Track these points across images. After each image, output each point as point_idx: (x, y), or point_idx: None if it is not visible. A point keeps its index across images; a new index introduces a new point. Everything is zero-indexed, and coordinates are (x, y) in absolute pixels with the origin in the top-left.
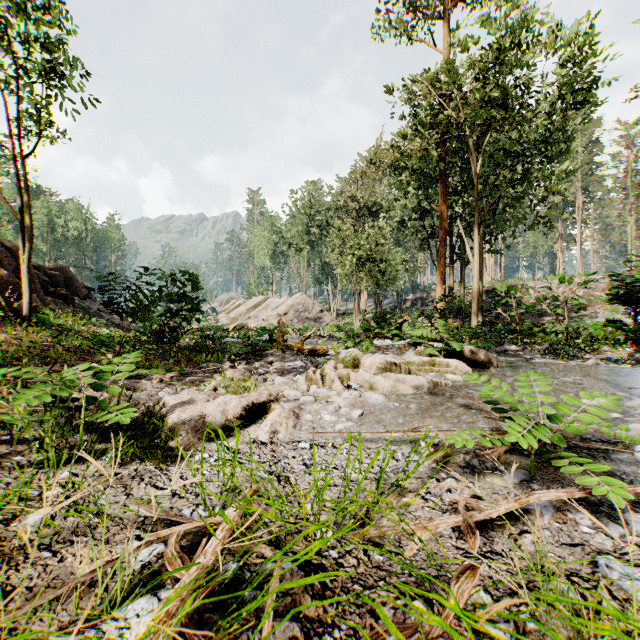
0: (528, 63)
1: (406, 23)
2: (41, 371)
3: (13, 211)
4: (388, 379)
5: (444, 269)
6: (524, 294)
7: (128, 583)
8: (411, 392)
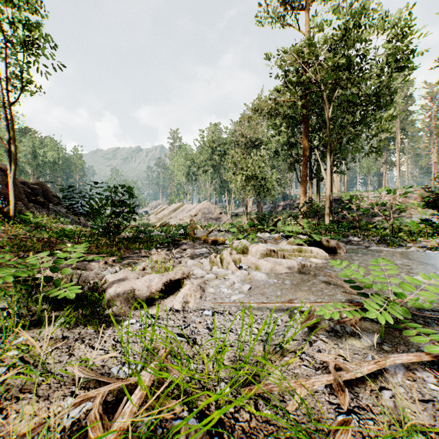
0: (365, 39)
1: (279, 13)
2: (9, 258)
3: (3, 142)
4: (269, 262)
5: (306, 184)
6: (362, 201)
7: (59, 438)
8: (285, 271)
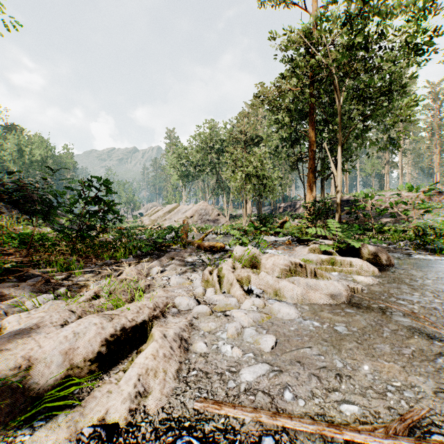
0: (389, 7)
1: None
2: None
3: None
4: (297, 285)
5: (312, 182)
6: (378, 200)
7: None
8: (326, 302)
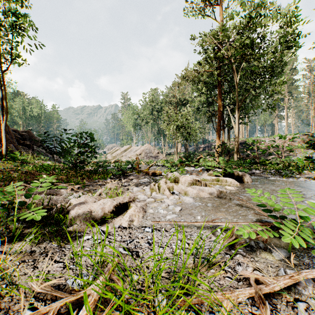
0: (264, 25)
1: (201, 7)
2: None
3: None
4: (195, 189)
5: (220, 131)
6: (261, 144)
7: None
8: (207, 196)
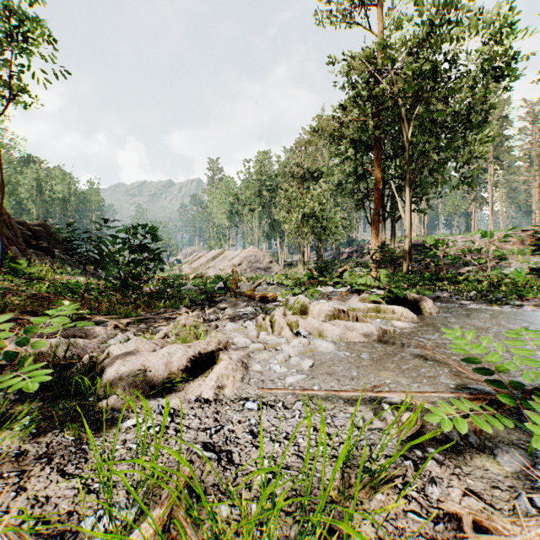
0: (457, 37)
1: (345, 9)
2: None
3: None
4: (337, 326)
5: (378, 225)
6: (450, 246)
7: None
8: (361, 340)
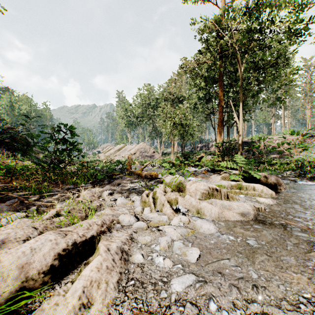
0: (278, 1)
1: None
2: None
3: None
4: (214, 205)
5: (221, 128)
6: (269, 141)
7: None
8: (238, 219)
